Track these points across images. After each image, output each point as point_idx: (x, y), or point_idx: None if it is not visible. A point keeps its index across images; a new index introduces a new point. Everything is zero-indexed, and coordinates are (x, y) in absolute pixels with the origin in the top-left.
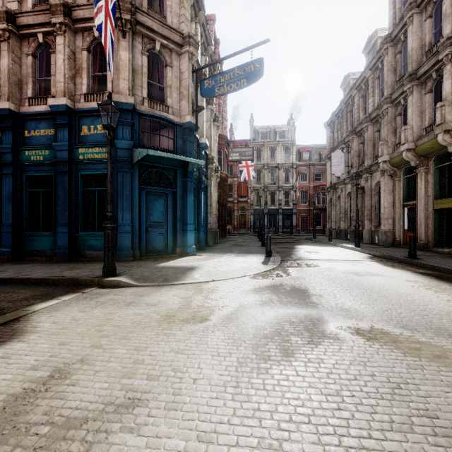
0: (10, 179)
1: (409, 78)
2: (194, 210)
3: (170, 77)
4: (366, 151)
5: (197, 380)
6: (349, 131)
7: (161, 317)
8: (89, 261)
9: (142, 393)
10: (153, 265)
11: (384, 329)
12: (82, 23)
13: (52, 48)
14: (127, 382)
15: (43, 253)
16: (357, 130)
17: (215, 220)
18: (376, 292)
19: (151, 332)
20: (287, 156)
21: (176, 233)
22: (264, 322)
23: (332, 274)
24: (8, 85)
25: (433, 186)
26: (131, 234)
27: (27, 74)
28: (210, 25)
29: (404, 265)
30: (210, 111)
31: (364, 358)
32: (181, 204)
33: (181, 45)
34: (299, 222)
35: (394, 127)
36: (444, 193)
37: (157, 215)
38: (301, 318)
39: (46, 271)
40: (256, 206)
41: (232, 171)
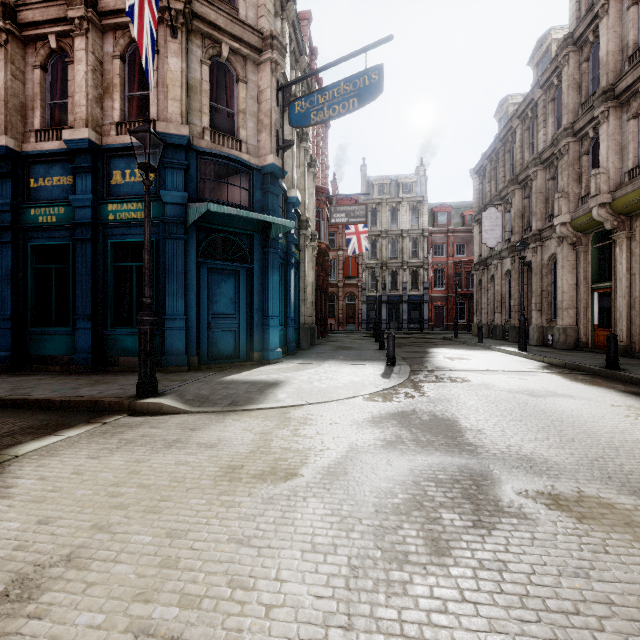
0: (9, 250)
1: (603, 97)
2: (280, 297)
3: (244, 98)
4: (535, 209)
5: (273, 609)
6: (508, 179)
7: (219, 469)
8: (122, 372)
9: (165, 639)
10: (217, 378)
11: (603, 497)
12: (114, 18)
13: (70, 56)
14: (141, 611)
15: (56, 359)
16: (519, 178)
17: (310, 311)
18: (570, 425)
19: (199, 500)
20: (414, 219)
21: (253, 330)
22: (392, 481)
23: (492, 394)
24: (5, 111)
25: (639, 259)
26: (185, 331)
27: (33, 96)
28: (303, 27)
29: (601, 379)
30: (304, 152)
31: (582, 561)
32: (259, 287)
33: (259, 50)
34: (433, 314)
35: (578, 172)
36: None
37: (225, 303)
38: (455, 473)
39: (54, 387)
40: (370, 291)
41: (336, 241)
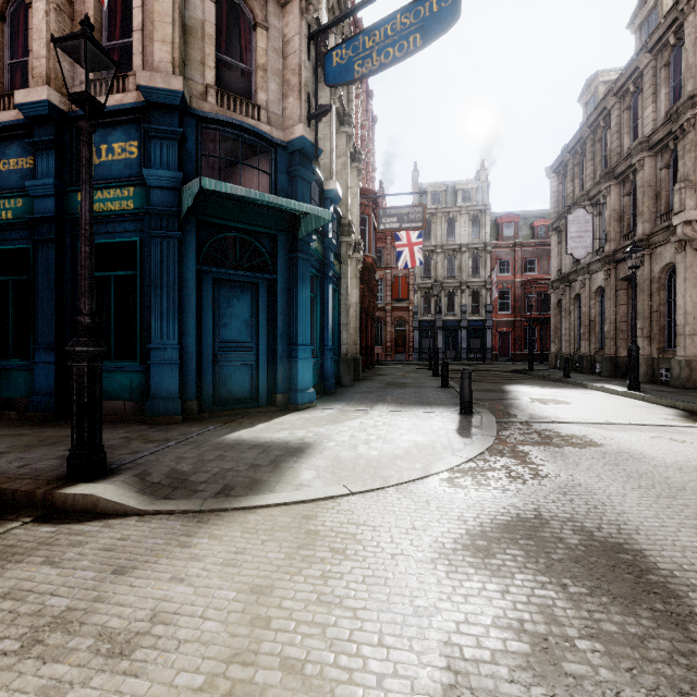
0: None
1: None
2: (314, 319)
3: (263, 49)
4: (641, 207)
5: None
6: (600, 173)
7: None
8: None
9: None
10: (216, 436)
11: None
12: None
13: None
14: None
15: (13, 403)
16: (617, 171)
17: (354, 339)
18: None
19: None
20: (475, 231)
21: (276, 364)
22: None
23: (655, 474)
24: None
25: None
26: (180, 366)
27: None
28: None
29: None
30: (346, 138)
31: None
32: (285, 305)
33: None
34: (497, 342)
35: None
36: None
37: (237, 326)
38: None
39: None
40: (423, 316)
41: (383, 258)
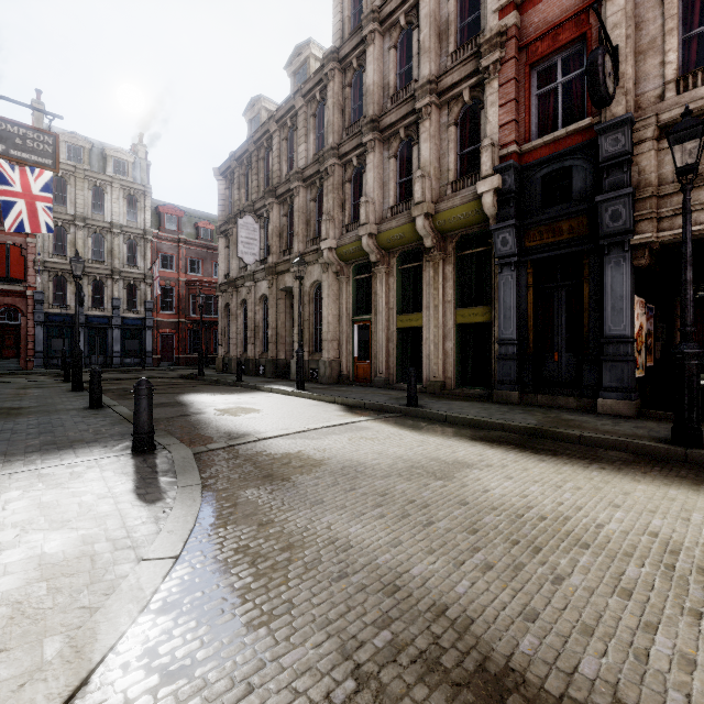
0: None
1: (372, 126)
2: None
3: None
4: (298, 229)
5: None
6: (265, 189)
7: None
8: None
9: None
10: None
11: None
12: None
13: None
14: None
15: None
16: (278, 191)
17: None
18: (615, 552)
19: None
20: (131, 213)
21: None
22: None
23: (394, 491)
24: None
25: (396, 294)
26: None
27: None
28: None
29: (422, 421)
30: None
31: None
32: None
33: None
34: (159, 344)
35: (342, 198)
36: (409, 307)
37: None
38: None
39: None
40: (53, 307)
41: None
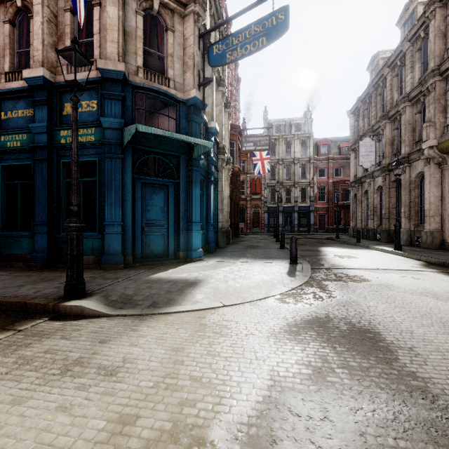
0: None
1: None
2: (202, 207)
3: (171, 43)
4: (404, 137)
5: None
6: (380, 115)
7: (105, 425)
8: None
9: None
10: (145, 276)
11: None
12: None
13: (32, 12)
14: None
15: (20, 257)
16: (390, 114)
17: (226, 218)
18: None
19: None
20: (303, 150)
21: (179, 233)
22: None
23: (397, 296)
24: None
25: None
26: (122, 235)
27: (4, 46)
28: (221, 1)
29: None
30: (221, 94)
31: None
32: (184, 198)
33: (184, 4)
34: (317, 220)
35: (443, 105)
36: None
37: (156, 211)
38: (427, 446)
39: (3, 285)
40: (270, 204)
41: (245, 167)
